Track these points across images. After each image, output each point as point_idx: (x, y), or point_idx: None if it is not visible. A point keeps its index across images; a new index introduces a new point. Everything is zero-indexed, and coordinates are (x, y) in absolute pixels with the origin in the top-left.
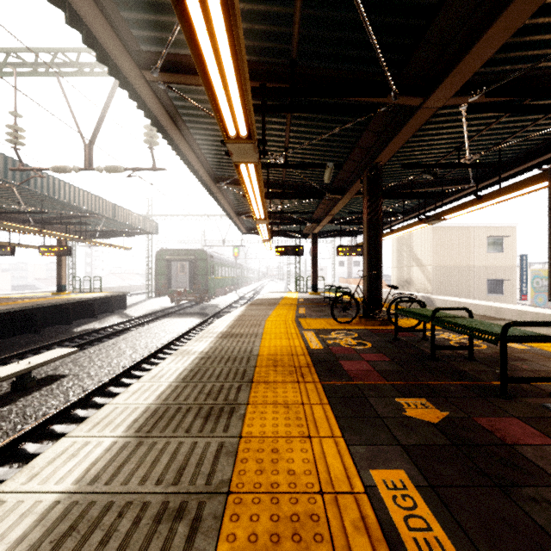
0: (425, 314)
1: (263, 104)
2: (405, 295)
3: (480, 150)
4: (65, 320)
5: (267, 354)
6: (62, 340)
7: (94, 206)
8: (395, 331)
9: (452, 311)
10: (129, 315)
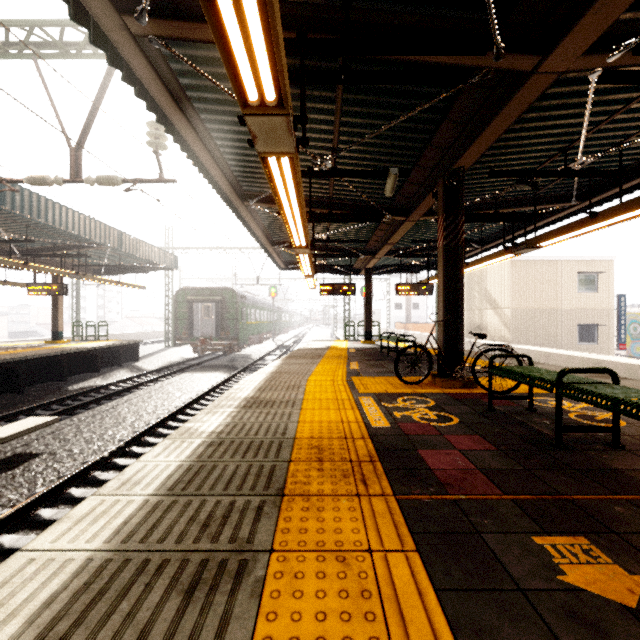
0: (542, 377)
1: (301, 64)
2: (477, 344)
3: (592, 153)
4: (59, 376)
5: (308, 436)
6: (49, 402)
7: (93, 233)
8: (490, 399)
9: (548, 365)
10: (141, 368)
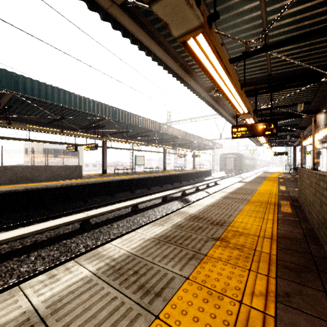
0: None
1: None
2: None
3: None
4: (201, 176)
5: (269, 177)
6: (207, 180)
7: (210, 143)
8: None
9: None
10: (214, 177)
